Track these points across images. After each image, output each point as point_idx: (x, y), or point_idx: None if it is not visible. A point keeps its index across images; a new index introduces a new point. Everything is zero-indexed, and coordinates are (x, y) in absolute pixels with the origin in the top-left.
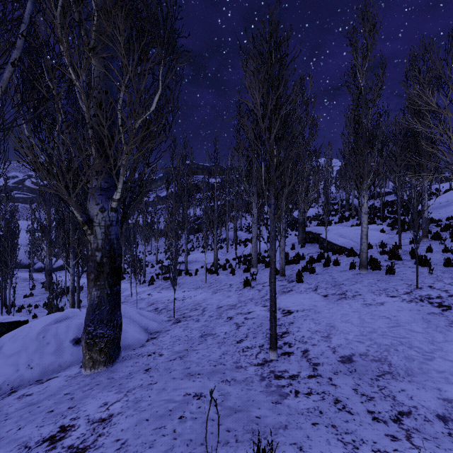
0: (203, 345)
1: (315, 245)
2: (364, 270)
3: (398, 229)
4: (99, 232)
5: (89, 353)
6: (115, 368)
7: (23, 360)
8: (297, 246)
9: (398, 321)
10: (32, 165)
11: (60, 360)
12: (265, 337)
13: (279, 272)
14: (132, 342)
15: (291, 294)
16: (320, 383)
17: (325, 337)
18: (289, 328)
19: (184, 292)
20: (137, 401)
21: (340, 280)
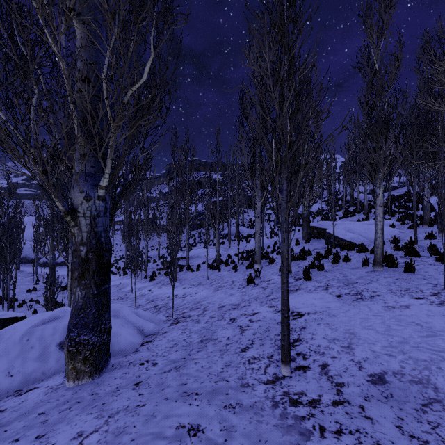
0: (203, 353)
1: (320, 241)
2: (379, 268)
3: (414, 223)
4: (84, 224)
5: (72, 363)
6: (102, 380)
7: (2, 367)
8: (301, 242)
9: (433, 329)
10: (0, 144)
11: (44, 367)
12: (273, 344)
13: None
14: (125, 347)
15: (299, 293)
16: (350, 415)
17: (345, 347)
18: (301, 334)
19: (185, 289)
20: (118, 433)
21: (352, 278)
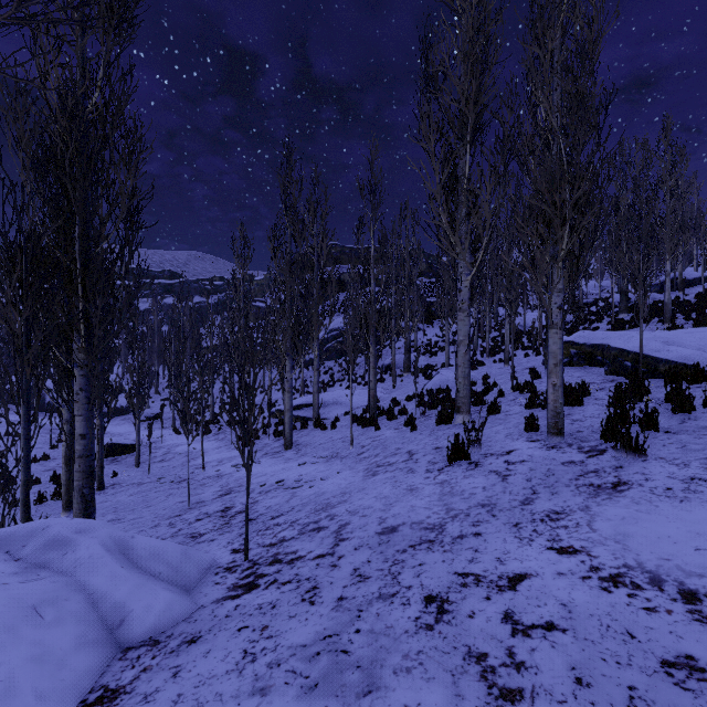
0: None
1: (588, 370)
2: None
3: None
4: None
5: None
6: None
7: None
8: (543, 373)
9: None
10: None
11: None
12: None
13: (538, 425)
14: None
15: (639, 501)
16: None
17: None
18: None
19: (303, 466)
20: None
21: None
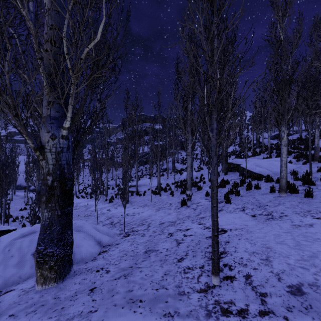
0: (146, 263)
1: (235, 173)
2: (283, 194)
3: (309, 160)
4: (50, 158)
5: (40, 271)
6: (64, 284)
7: None
8: (221, 174)
9: None
10: None
11: (21, 272)
12: (204, 256)
13: (209, 194)
14: (85, 256)
15: (222, 213)
16: None
17: (264, 260)
18: (225, 247)
19: (134, 209)
20: None
21: (263, 202)
